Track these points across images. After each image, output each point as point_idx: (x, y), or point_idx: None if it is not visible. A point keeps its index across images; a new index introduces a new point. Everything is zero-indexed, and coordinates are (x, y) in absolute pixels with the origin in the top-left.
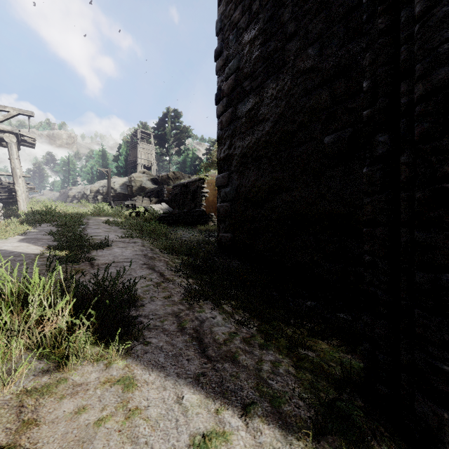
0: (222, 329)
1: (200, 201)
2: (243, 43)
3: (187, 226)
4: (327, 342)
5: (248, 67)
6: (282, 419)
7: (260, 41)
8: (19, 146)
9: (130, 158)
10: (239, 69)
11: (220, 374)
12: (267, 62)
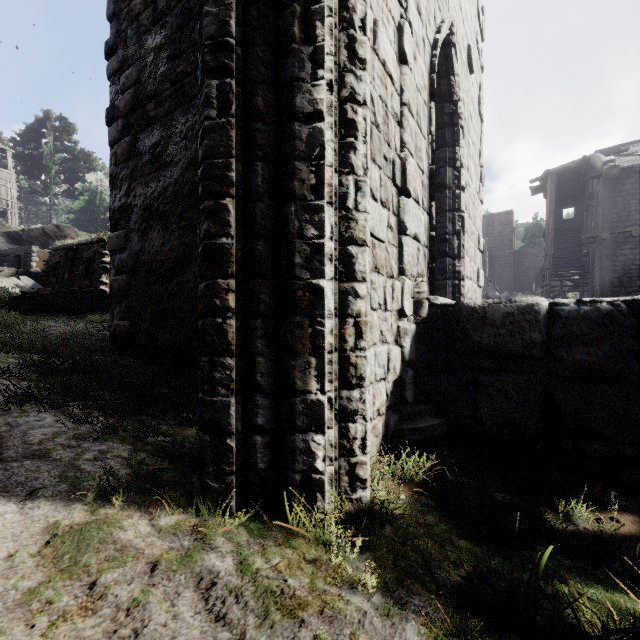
0: (43, 430)
1: (99, 276)
2: (145, 47)
3: (69, 316)
4: (195, 428)
5: (153, 85)
6: (70, 494)
7: (168, 53)
8: None
9: None
10: (141, 83)
11: (4, 473)
12: (176, 86)
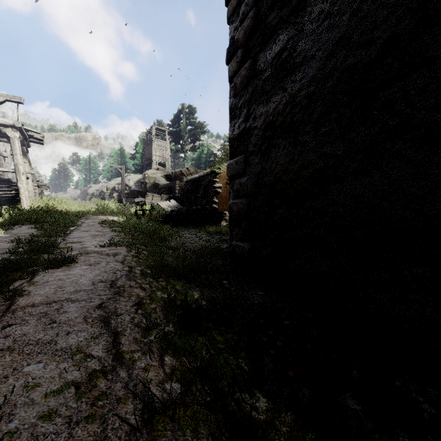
0: None
1: (211, 197)
2: None
3: (196, 227)
4: None
5: None
6: None
7: None
8: (28, 142)
9: (146, 155)
10: None
11: None
12: None
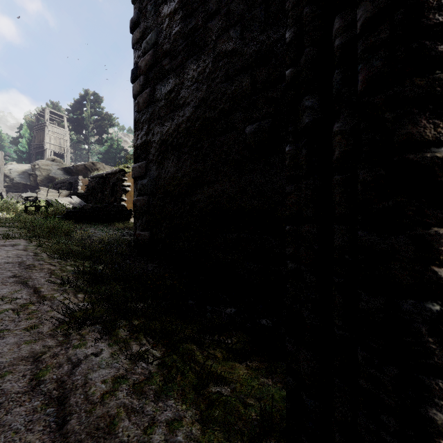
0: (103, 374)
1: (120, 195)
2: (162, 15)
3: (102, 224)
4: (245, 365)
5: (168, 43)
6: None
7: (180, 15)
8: None
9: (35, 141)
10: (158, 45)
11: None
12: (188, 40)
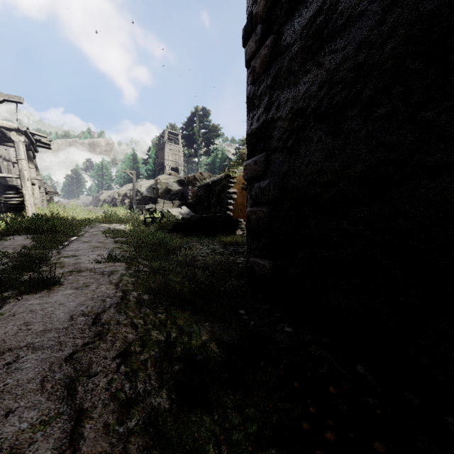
0: None
1: (226, 204)
2: None
3: (208, 237)
4: None
5: None
6: None
7: None
8: (35, 147)
9: (158, 160)
10: None
11: None
12: None
